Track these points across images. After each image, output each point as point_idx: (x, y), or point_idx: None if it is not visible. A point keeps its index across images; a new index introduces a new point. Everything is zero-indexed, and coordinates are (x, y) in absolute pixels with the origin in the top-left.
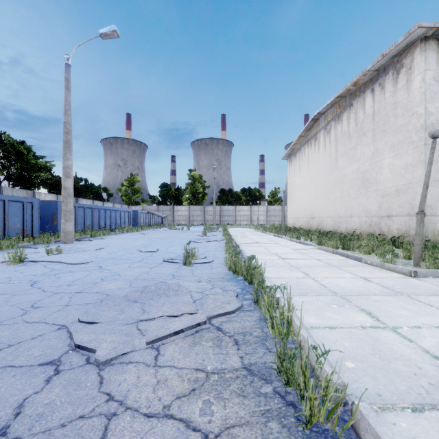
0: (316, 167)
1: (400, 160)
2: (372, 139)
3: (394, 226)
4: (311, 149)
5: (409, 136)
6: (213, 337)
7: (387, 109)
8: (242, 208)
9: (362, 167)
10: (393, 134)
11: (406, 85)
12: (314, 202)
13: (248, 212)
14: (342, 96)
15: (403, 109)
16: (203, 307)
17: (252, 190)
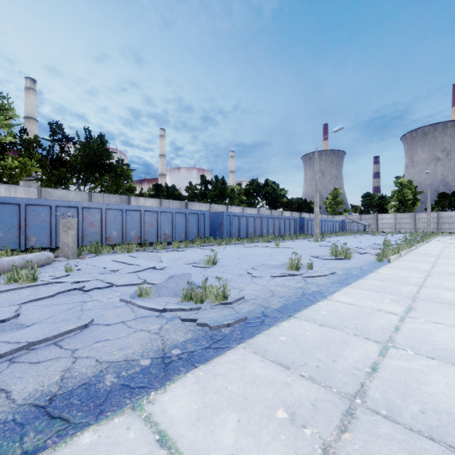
0: None
1: None
2: None
3: None
4: None
5: None
6: None
7: None
8: None
9: None
10: None
11: None
12: None
13: None
14: None
15: None
16: None
17: None
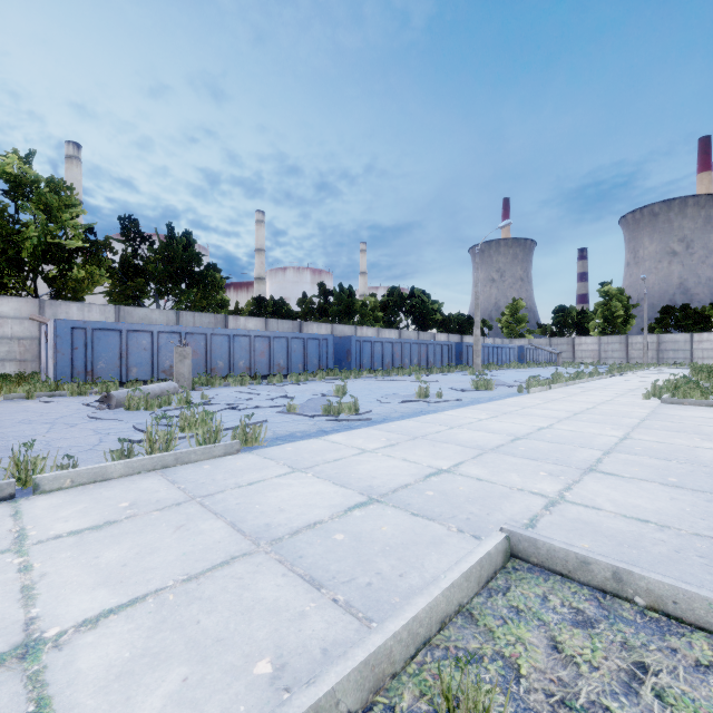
0: None
1: None
2: None
3: None
4: None
5: None
6: None
7: None
8: (706, 336)
9: None
10: None
11: None
12: None
13: None
14: None
15: None
16: None
17: None
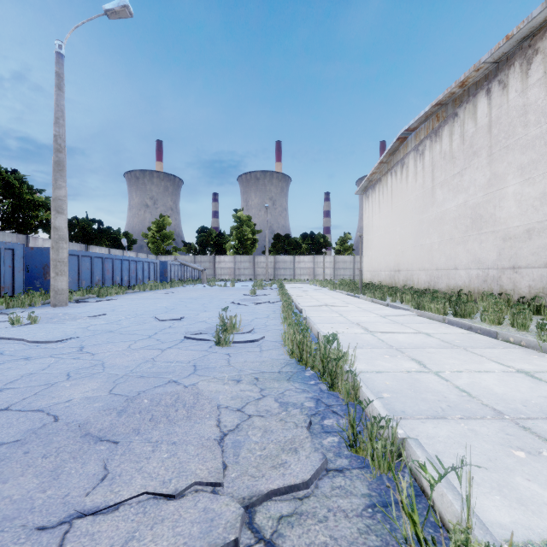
0: (403, 202)
1: (532, 188)
2: (488, 160)
3: (522, 282)
4: (395, 179)
5: None
6: None
7: (511, 116)
8: (303, 258)
9: (472, 200)
10: (521, 151)
11: (543, 78)
12: (400, 249)
13: (310, 264)
14: (442, 103)
15: (538, 113)
16: (238, 459)
17: (316, 235)
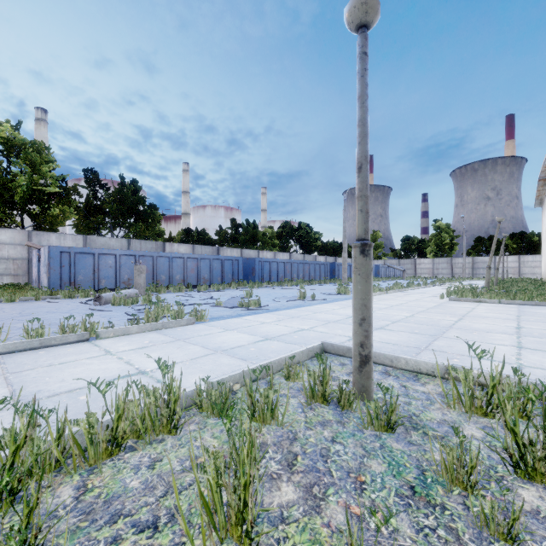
0: None
1: None
2: None
3: None
4: None
5: None
6: None
7: None
8: (505, 258)
9: None
10: None
11: None
12: None
13: (515, 263)
14: None
15: None
16: None
17: (527, 235)
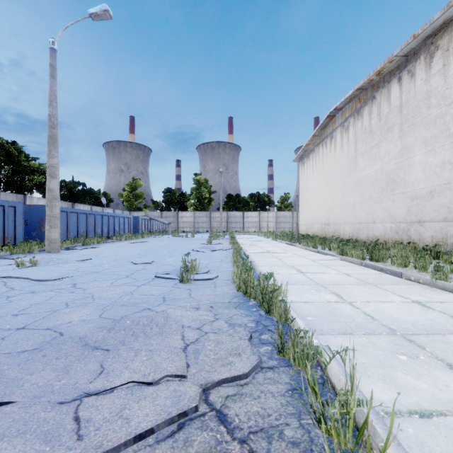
0: (332, 168)
1: (434, 157)
2: (399, 134)
3: (426, 233)
4: (326, 149)
5: (447, 129)
6: (210, 446)
7: (417, 99)
8: (250, 214)
9: (387, 167)
10: (425, 128)
11: (442, 69)
12: (330, 206)
13: (257, 218)
14: (363, 88)
15: (439, 97)
16: (198, 360)
17: (261, 195)
